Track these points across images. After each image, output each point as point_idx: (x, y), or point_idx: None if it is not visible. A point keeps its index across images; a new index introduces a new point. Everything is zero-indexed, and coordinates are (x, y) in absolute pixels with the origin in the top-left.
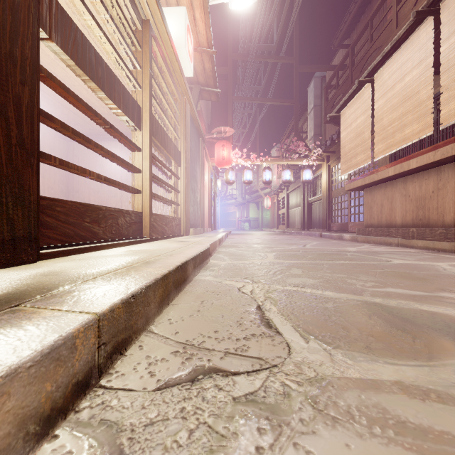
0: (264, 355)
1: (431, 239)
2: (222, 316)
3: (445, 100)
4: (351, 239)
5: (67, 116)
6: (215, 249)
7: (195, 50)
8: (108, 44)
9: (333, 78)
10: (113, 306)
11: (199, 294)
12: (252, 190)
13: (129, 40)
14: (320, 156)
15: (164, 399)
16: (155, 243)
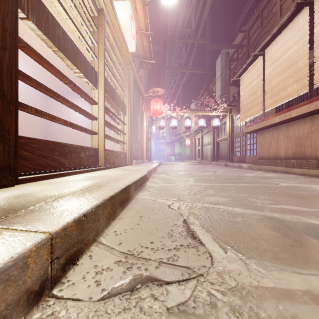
0: (191, 265)
1: (307, 167)
2: (157, 228)
3: (317, 67)
4: (248, 168)
5: (45, 80)
6: (150, 175)
7: (137, 33)
8: (72, 25)
9: (234, 53)
10: (66, 224)
11: (139, 210)
12: (177, 133)
13: (89, 24)
14: (225, 108)
15: (106, 310)
16: (107, 171)
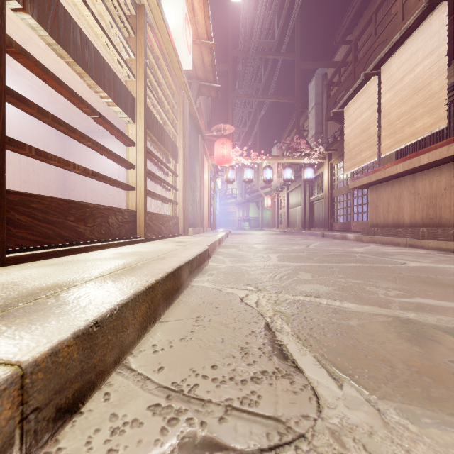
0: (282, 413)
1: (444, 239)
2: (222, 339)
3: None
4: (355, 239)
5: (61, 112)
6: (214, 249)
7: (194, 43)
8: (97, 25)
9: (335, 75)
10: (57, 345)
11: (194, 307)
12: (252, 190)
13: (123, 28)
14: (321, 154)
15: None
16: (149, 244)
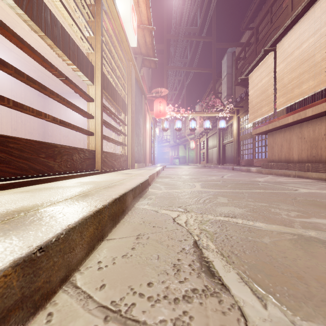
0: None
1: (324, 171)
2: (158, 256)
3: None
4: (257, 172)
5: (42, 78)
6: (153, 179)
7: (139, 27)
8: (64, 9)
9: (241, 52)
10: None
11: (136, 226)
12: (181, 136)
13: (86, 14)
14: (231, 109)
15: None
16: (104, 175)
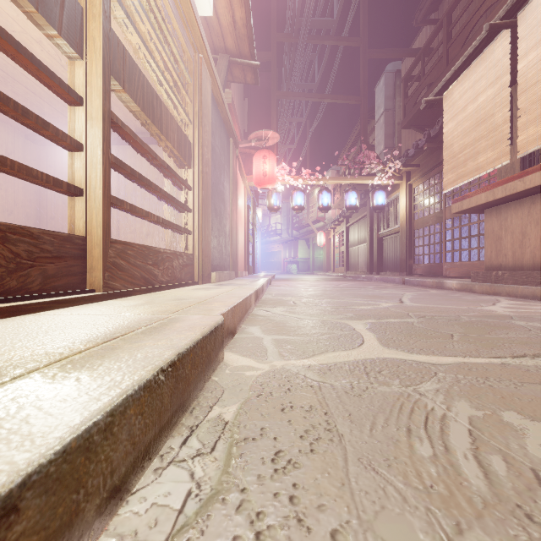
0: None
1: None
2: None
3: None
4: (460, 289)
5: (23, 98)
6: (245, 313)
7: None
8: None
9: (415, 64)
10: None
11: None
12: (301, 224)
13: None
14: (397, 172)
15: None
16: (96, 307)
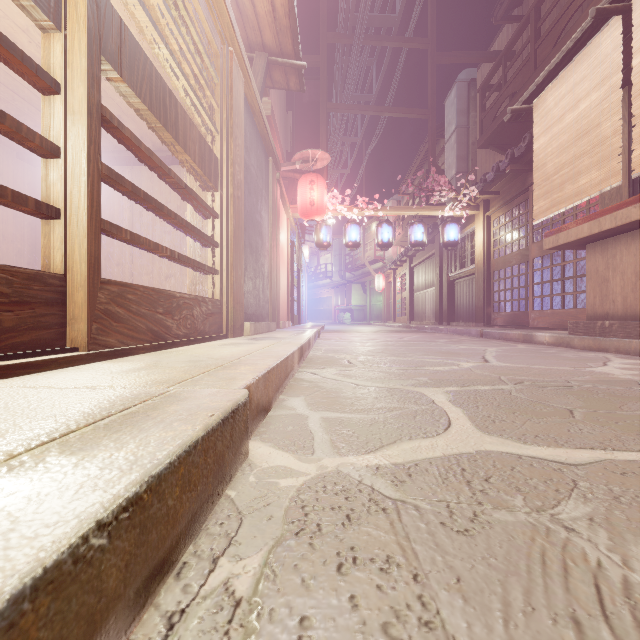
0: None
1: None
2: None
3: None
4: (555, 343)
5: (10, 105)
6: (285, 378)
7: None
8: None
9: (495, 70)
10: None
11: None
12: (356, 265)
13: None
14: (473, 201)
15: None
16: (69, 374)
